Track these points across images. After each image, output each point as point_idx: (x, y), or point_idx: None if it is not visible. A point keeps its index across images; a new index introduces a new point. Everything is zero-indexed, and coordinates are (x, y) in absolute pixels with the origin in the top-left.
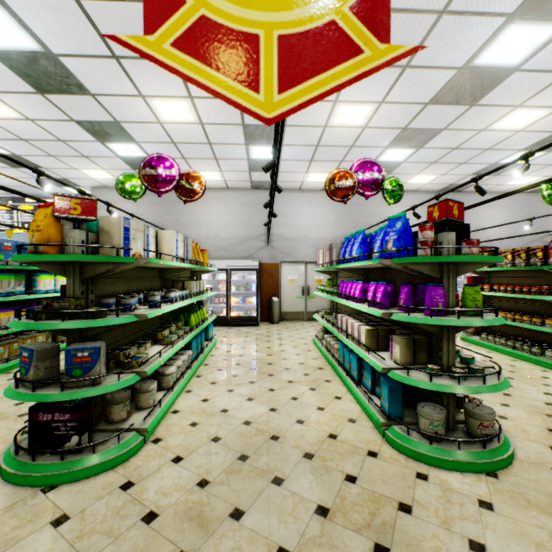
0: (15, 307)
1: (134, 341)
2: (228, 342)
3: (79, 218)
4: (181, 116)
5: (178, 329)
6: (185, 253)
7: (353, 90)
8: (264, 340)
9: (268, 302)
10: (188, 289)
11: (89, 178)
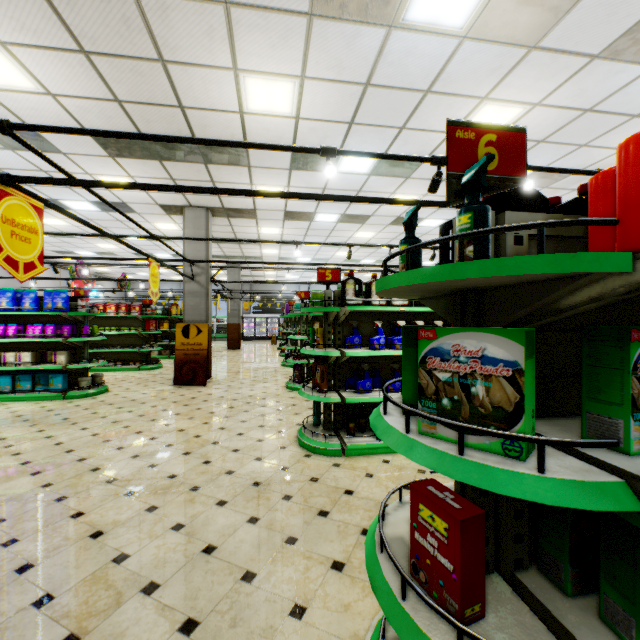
0: None
1: None
2: None
3: None
4: None
5: None
6: None
7: None
8: None
9: None
10: None
11: None
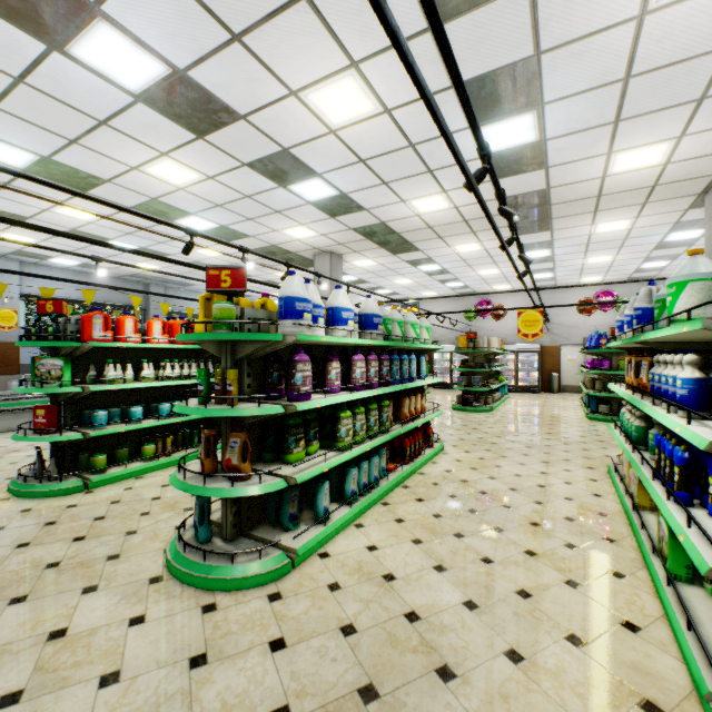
0: None
1: None
2: (517, 398)
3: (473, 339)
4: (491, 273)
5: (494, 381)
6: (498, 346)
7: (593, 255)
8: (542, 398)
9: (549, 377)
10: (499, 362)
11: (422, 296)
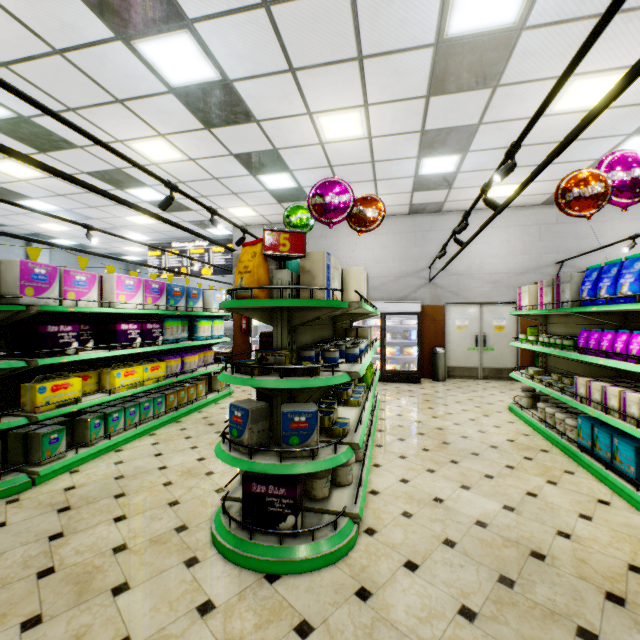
0: (181, 354)
1: (317, 399)
2: (393, 403)
3: (288, 256)
4: (347, 132)
5: (355, 387)
6: (367, 294)
7: (604, 54)
8: (437, 402)
9: (429, 353)
10: (367, 338)
11: (232, 218)
